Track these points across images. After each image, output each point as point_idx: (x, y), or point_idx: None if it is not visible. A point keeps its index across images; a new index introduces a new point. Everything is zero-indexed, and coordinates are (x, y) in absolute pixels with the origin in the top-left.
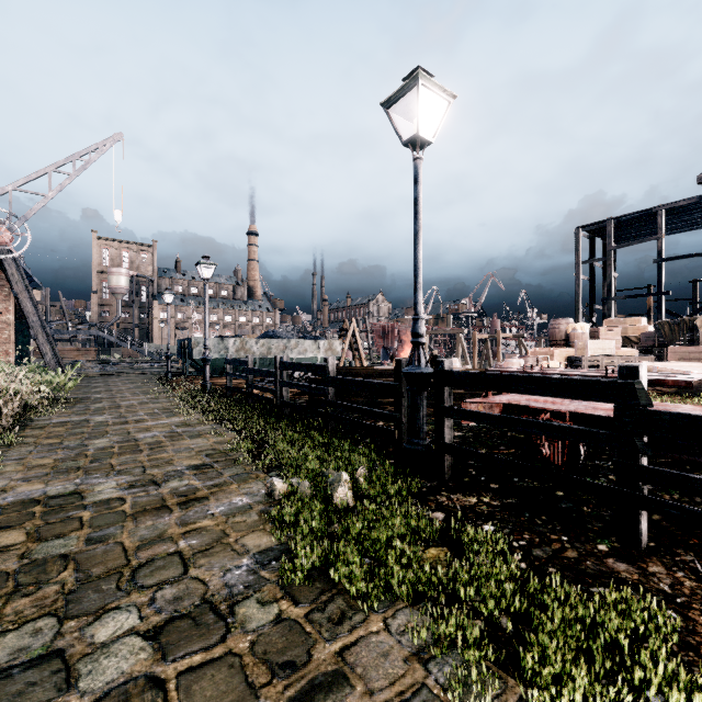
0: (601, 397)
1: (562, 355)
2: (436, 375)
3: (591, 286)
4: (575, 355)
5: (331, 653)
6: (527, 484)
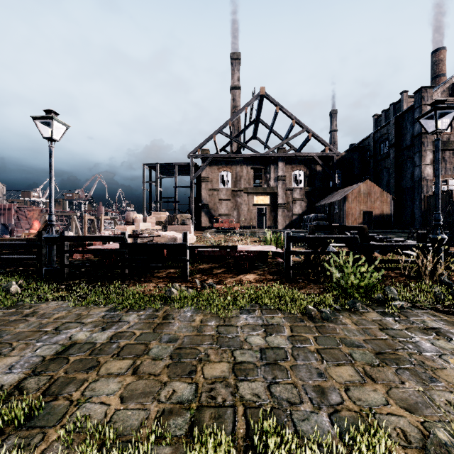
0: (117, 240)
1: (130, 229)
2: (61, 238)
3: (150, 194)
4: (135, 229)
5: (30, 311)
6: (99, 274)
